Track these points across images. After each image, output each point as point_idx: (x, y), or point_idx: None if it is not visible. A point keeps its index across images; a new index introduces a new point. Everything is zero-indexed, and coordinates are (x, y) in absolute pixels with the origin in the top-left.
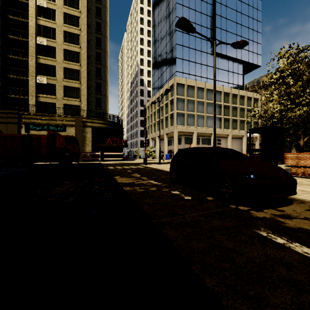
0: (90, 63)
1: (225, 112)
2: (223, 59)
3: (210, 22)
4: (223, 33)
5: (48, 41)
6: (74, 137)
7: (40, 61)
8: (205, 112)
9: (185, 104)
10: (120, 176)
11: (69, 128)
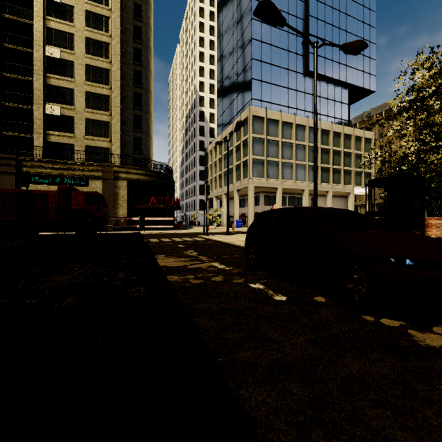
0: (126, 86)
1: (324, 158)
2: (319, 82)
3: (301, 27)
4: (319, 43)
5: (63, 52)
6: (99, 194)
7: (50, 82)
8: (294, 158)
9: (265, 146)
10: (166, 255)
11: (93, 181)
